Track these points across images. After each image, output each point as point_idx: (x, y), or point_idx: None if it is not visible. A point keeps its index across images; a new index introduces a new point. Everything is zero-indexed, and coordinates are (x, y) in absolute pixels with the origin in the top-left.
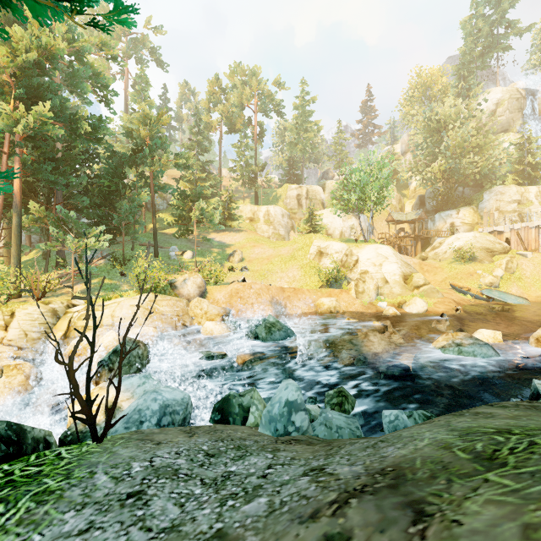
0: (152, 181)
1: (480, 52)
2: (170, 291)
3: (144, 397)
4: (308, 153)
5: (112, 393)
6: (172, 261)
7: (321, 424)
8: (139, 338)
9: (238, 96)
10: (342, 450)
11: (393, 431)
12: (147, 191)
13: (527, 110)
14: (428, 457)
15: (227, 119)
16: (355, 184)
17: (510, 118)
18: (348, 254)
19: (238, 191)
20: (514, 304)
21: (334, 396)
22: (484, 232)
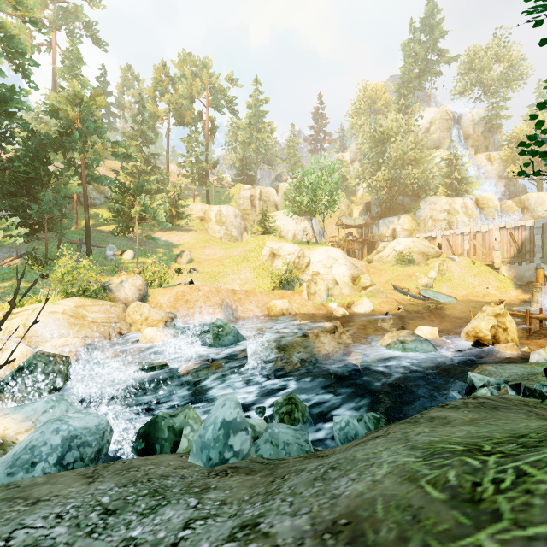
0: (84, 170)
1: (417, 74)
2: (103, 294)
3: (41, 429)
4: (261, 154)
5: (5, 424)
6: (108, 262)
7: (266, 442)
8: (59, 351)
9: (188, 87)
10: (286, 484)
11: (344, 439)
12: (77, 181)
13: (454, 130)
14: (392, 498)
15: (176, 111)
16: (307, 187)
17: (441, 137)
18: (301, 255)
19: (188, 189)
20: (445, 303)
21: (283, 404)
22: (421, 238)
